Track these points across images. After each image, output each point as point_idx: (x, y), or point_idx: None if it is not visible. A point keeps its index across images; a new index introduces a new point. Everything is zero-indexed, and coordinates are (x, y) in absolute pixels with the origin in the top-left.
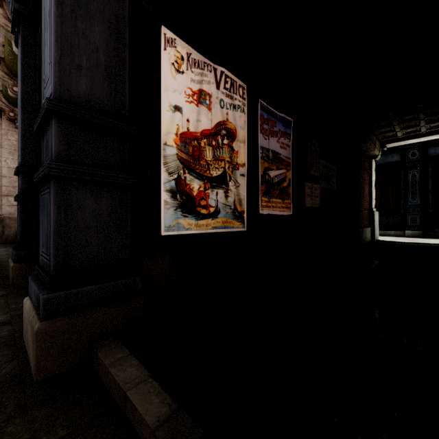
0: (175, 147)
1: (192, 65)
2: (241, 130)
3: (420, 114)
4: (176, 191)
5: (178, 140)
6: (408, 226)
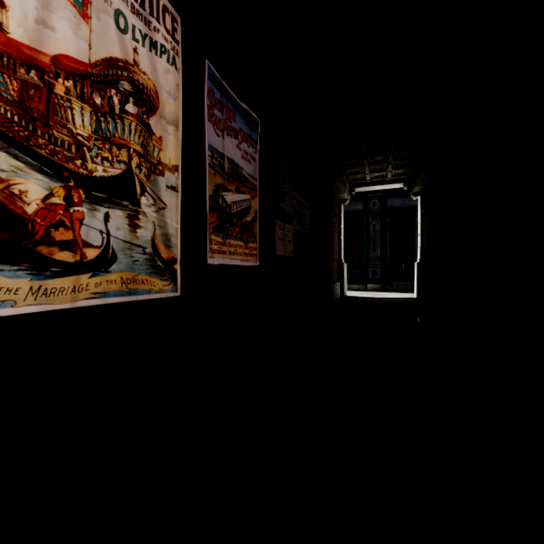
0: None
1: None
2: (170, 99)
3: (390, 156)
4: None
5: None
6: (370, 279)
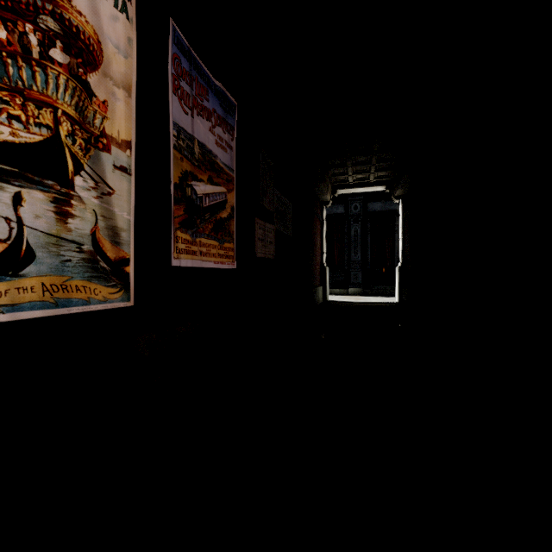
0: None
1: None
2: (119, 55)
3: (374, 157)
4: None
5: None
6: (351, 283)
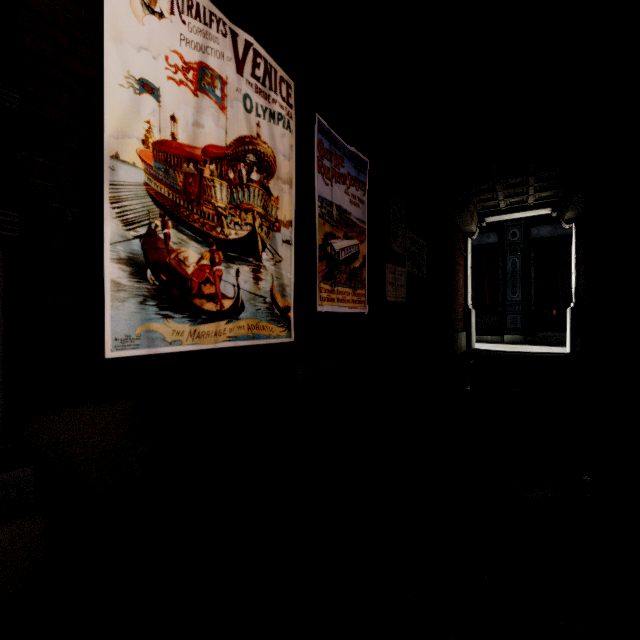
0: (141, 169)
1: (183, 8)
2: (285, 161)
3: (530, 177)
4: (144, 263)
5: (150, 156)
6: (507, 328)
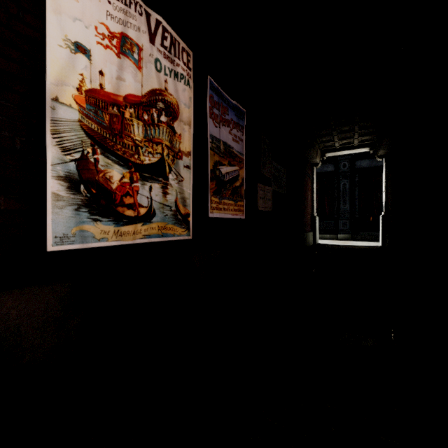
0: (76, 109)
1: None
2: (186, 108)
3: (356, 126)
4: (79, 180)
5: (83, 100)
6: (340, 230)
